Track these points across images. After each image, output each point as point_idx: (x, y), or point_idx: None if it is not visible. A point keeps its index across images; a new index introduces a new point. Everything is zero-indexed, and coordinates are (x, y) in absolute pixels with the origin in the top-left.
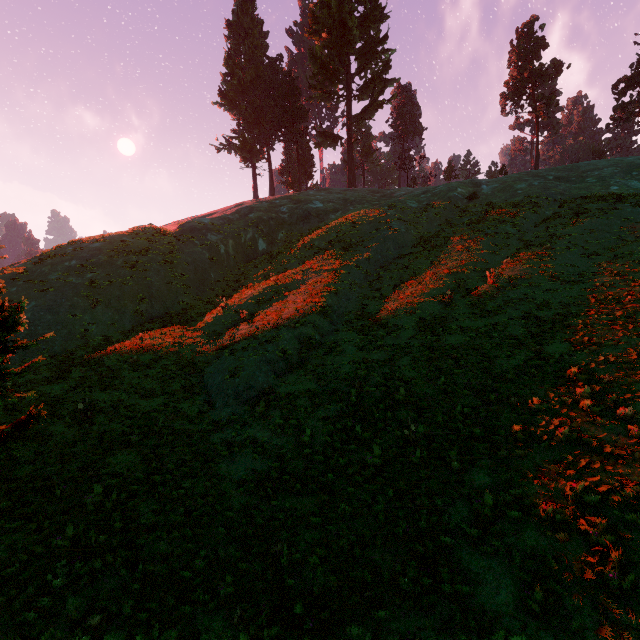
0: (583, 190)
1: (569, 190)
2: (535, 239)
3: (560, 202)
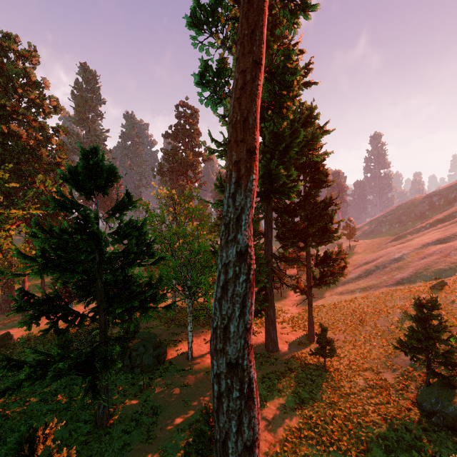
0: None
1: None
2: None
3: None
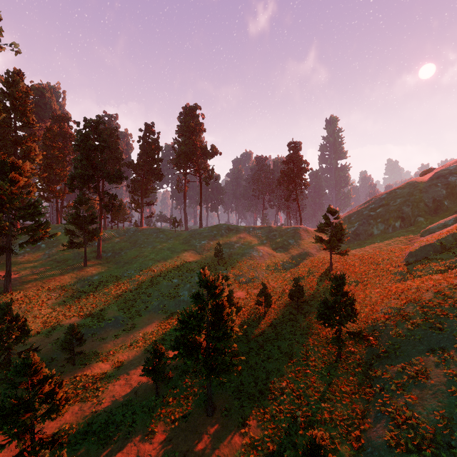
0: None
1: None
2: None
3: None
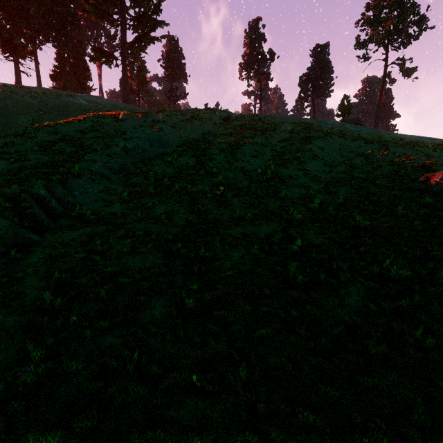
0: (301, 127)
1: (292, 126)
2: (284, 151)
3: (290, 131)
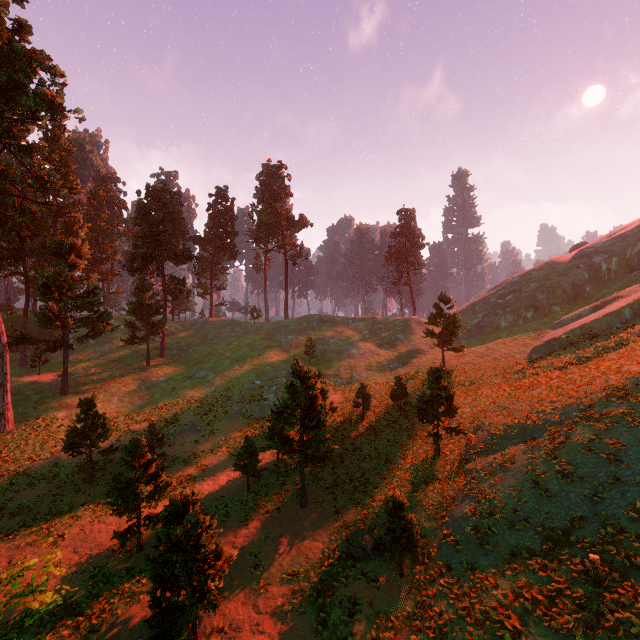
0: None
1: None
2: None
3: None
